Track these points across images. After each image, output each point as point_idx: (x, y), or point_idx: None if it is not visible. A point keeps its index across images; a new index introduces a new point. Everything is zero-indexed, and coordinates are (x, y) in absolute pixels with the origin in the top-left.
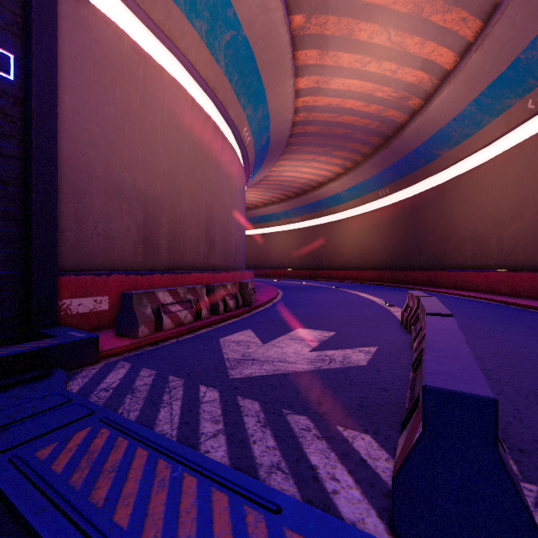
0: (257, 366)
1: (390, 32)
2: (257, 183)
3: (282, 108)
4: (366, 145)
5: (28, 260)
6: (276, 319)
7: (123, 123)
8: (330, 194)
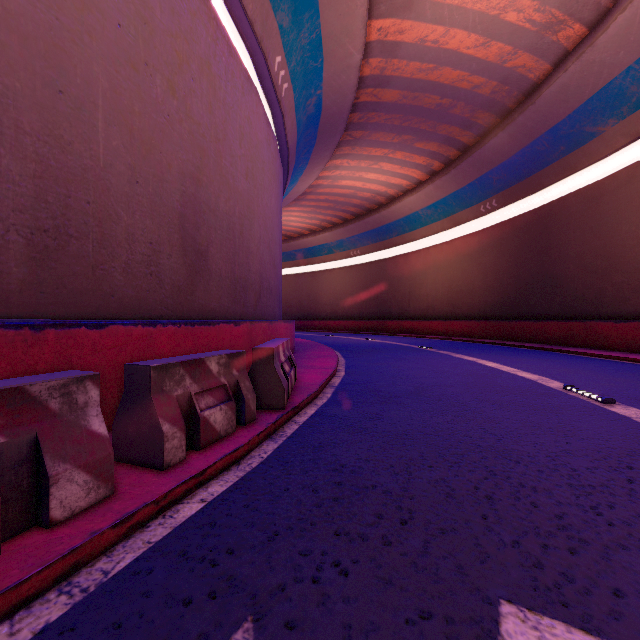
0: None
1: None
2: (302, 198)
3: (345, 31)
4: (469, 128)
5: None
6: (358, 485)
7: None
8: (405, 214)
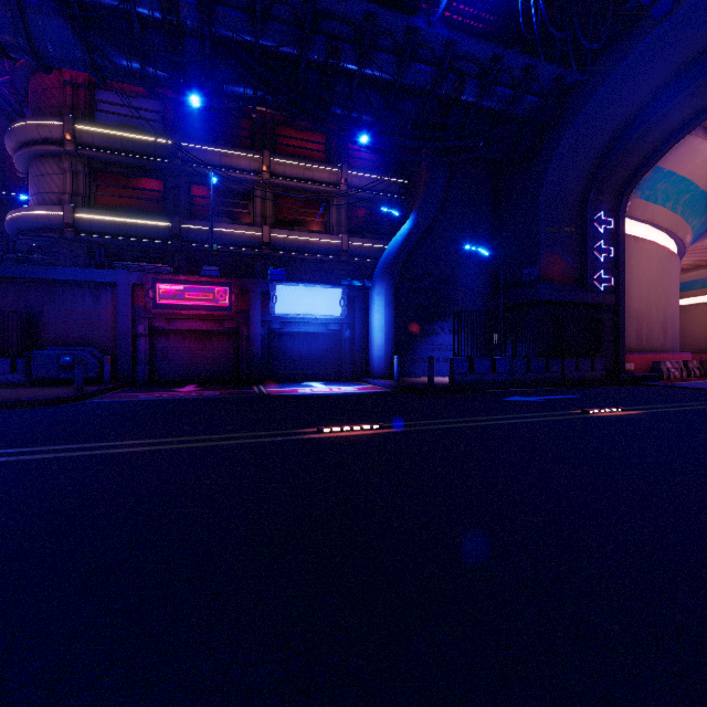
0: None
1: None
2: None
3: None
4: None
5: (617, 348)
6: None
7: (630, 280)
8: None
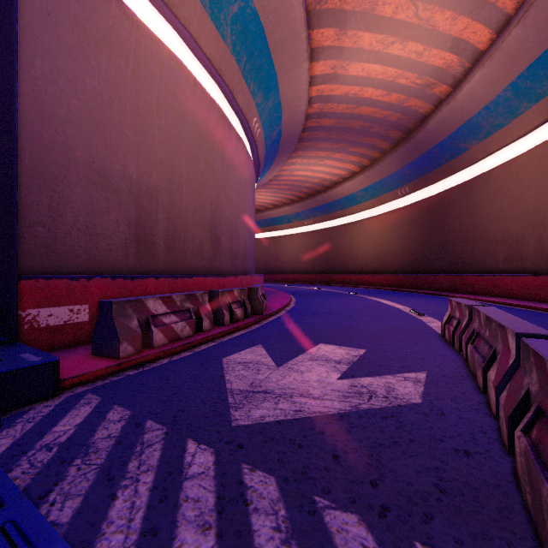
0: (271, 403)
1: (418, 6)
2: (267, 183)
3: (295, 96)
4: (385, 139)
5: None
6: (291, 332)
7: (111, 100)
8: (345, 194)
